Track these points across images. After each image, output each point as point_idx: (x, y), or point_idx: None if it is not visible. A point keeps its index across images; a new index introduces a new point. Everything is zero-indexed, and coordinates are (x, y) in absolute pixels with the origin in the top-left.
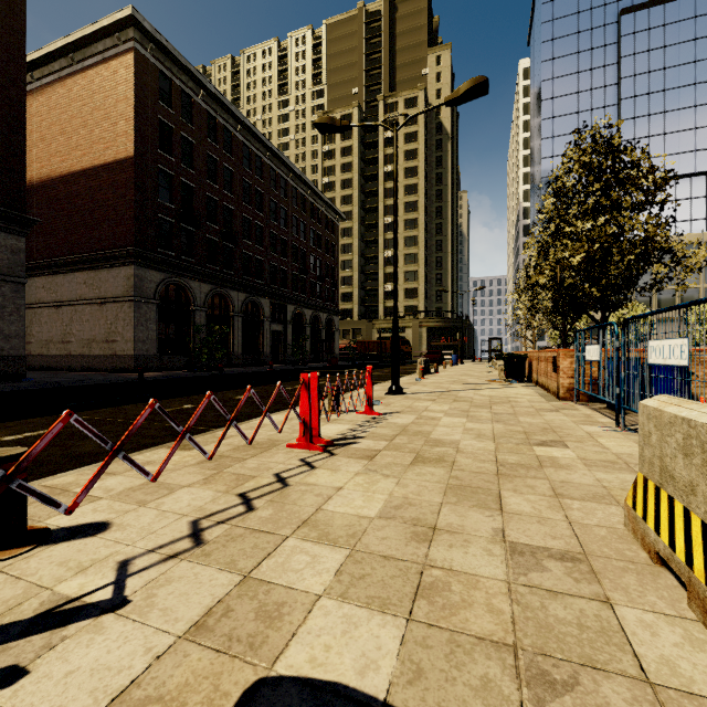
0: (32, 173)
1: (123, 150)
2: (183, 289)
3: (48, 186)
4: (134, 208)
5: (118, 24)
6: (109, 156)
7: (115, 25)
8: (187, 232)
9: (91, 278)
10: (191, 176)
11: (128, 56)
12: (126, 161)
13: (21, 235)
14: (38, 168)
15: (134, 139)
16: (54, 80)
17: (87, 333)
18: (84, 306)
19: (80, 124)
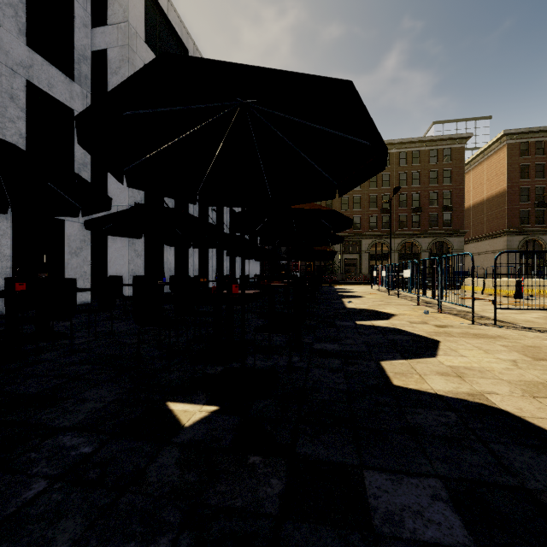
0: (470, 202)
1: (502, 188)
2: (537, 241)
3: (475, 207)
4: (506, 212)
5: (499, 138)
6: (497, 191)
7: (498, 139)
8: (540, 211)
9: (490, 243)
10: (542, 181)
11: (504, 148)
12: (503, 192)
13: (463, 236)
14: (472, 200)
15: (506, 182)
16: (477, 164)
17: (489, 265)
18: (488, 254)
19: (486, 180)
